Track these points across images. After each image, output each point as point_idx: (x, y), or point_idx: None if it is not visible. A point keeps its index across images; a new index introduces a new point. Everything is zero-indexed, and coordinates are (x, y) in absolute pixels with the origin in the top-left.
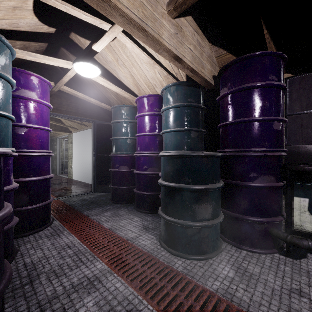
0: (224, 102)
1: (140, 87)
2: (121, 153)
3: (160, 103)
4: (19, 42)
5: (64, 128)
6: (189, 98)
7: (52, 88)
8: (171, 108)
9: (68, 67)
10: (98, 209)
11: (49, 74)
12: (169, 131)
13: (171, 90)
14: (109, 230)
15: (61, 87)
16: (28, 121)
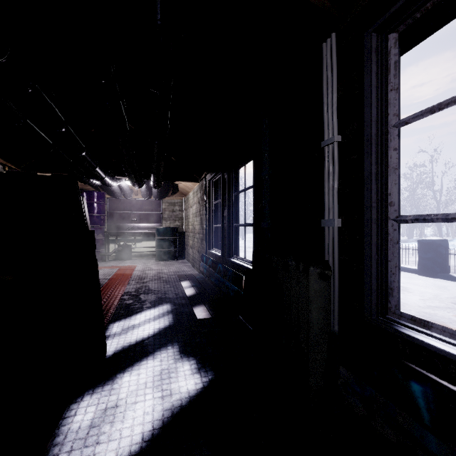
0: None
1: None
2: None
3: None
4: None
5: None
6: None
7: None
8: None
9: None
10: None
11: None
12: None
13: None
14: None
15: None
16: None
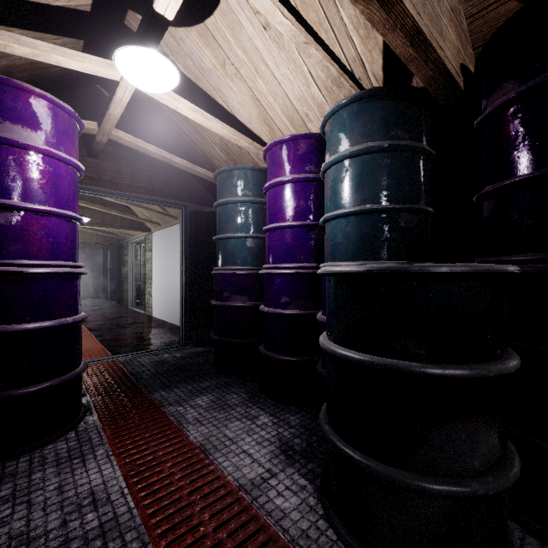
0: (504, 123)
1: (273, 124)
2: (233, 268)
3: (318, 154)
4: (18, 32)
5: (137, 223)
6: (394, 129)
7: (96, 137)
8: (349, 159)
9: (112, 76)
10: (184, 388)
11: (97, 113)
12: (343, 214)
13: (349, 114)
14: (200, 450)
15: (113, 133)
16: (19, 196)
